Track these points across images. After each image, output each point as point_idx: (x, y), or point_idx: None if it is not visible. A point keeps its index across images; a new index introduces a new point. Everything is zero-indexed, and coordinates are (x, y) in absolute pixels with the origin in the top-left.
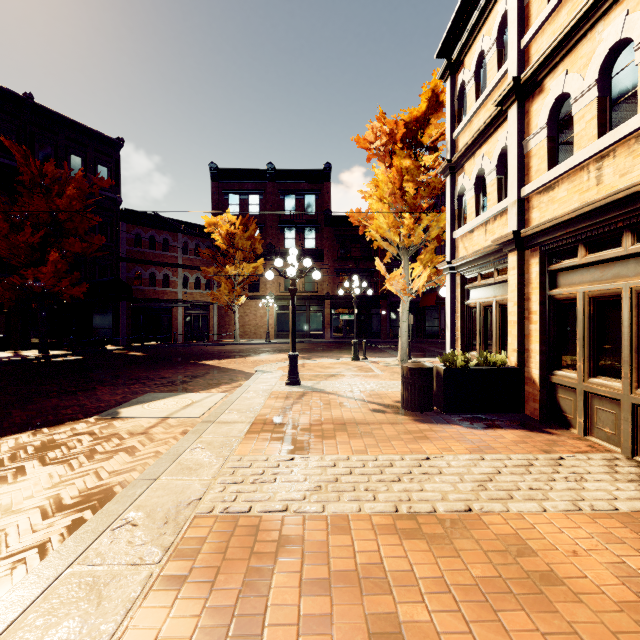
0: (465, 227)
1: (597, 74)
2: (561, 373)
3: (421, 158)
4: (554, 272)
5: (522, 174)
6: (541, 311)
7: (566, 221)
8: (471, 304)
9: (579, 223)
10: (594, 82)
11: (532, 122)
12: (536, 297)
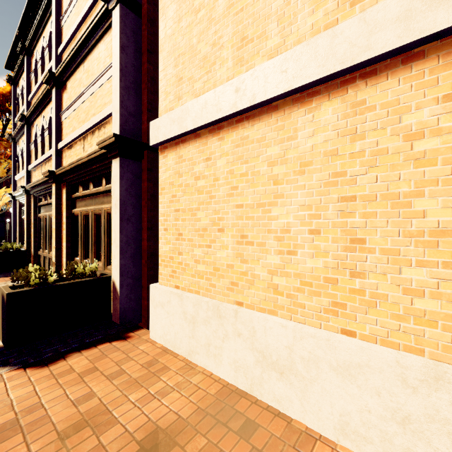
0: (18, 175)
1: (41, 133)
2: (41, 250)
3: (10, 120)
4: (40, 206)
5: (30, 159)
6: (35, 223)
7: (35, 186)
8: (24, 218)
9: (38, 188)
10: (40, 135)
11: (32, 137)
12: (33, 217)
